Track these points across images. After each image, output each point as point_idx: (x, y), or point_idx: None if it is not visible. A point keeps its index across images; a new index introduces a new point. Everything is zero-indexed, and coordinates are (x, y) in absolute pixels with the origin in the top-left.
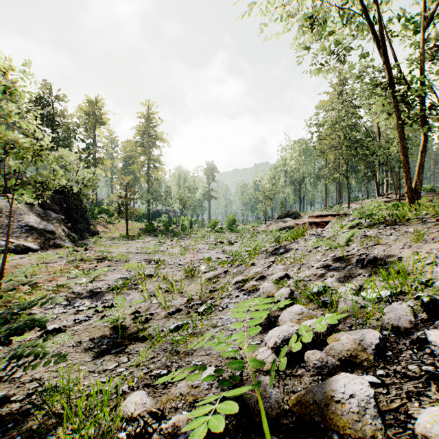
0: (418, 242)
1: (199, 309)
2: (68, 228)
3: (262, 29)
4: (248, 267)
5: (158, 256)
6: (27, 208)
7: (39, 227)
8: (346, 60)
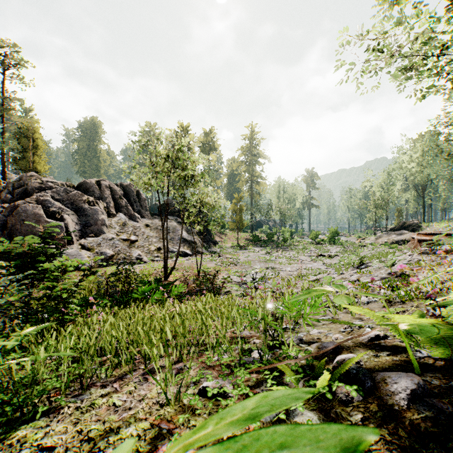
0: (438, 267)
1: None
2: (200, 239)
3: (357, 86)
4: (339, 275)
5: (272, 264)
6: (179, 225)
7: (188, 239)
8: None
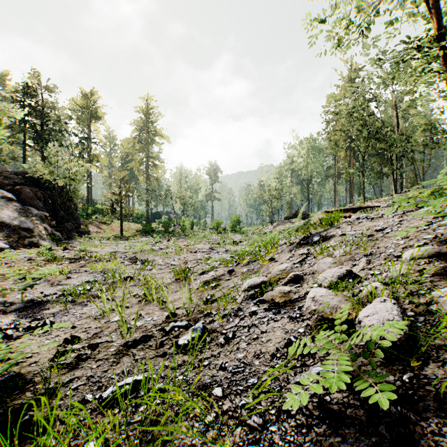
0: None
1: (180, 339)
2: (52, 226)
3: None
4: (265, 264)
5: (148, 256)
6: (2, 202)
7: (13, 223)
8: (373, 22)
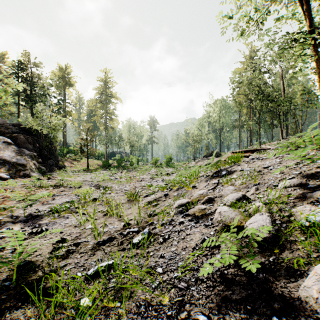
0: None
1: (134, 239)
2: (39, 162)
3: None
4: (189, 190)
5: (108, 184)
6: (4, 145)
7: (12, 160)
8: (266, 19)
